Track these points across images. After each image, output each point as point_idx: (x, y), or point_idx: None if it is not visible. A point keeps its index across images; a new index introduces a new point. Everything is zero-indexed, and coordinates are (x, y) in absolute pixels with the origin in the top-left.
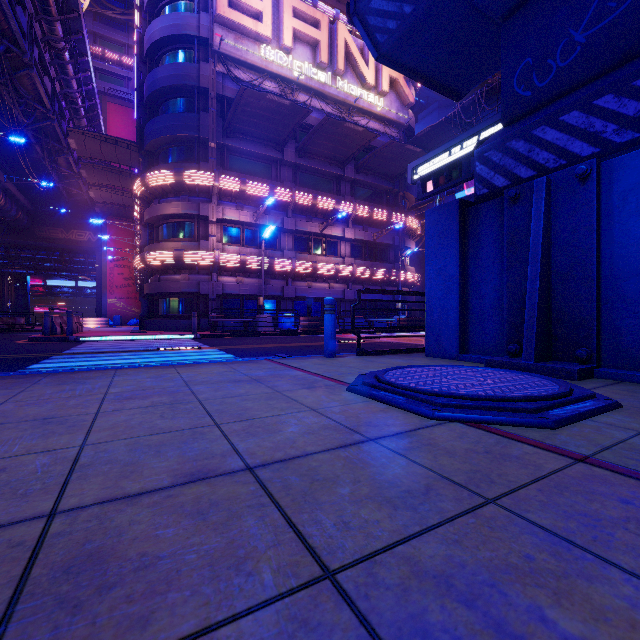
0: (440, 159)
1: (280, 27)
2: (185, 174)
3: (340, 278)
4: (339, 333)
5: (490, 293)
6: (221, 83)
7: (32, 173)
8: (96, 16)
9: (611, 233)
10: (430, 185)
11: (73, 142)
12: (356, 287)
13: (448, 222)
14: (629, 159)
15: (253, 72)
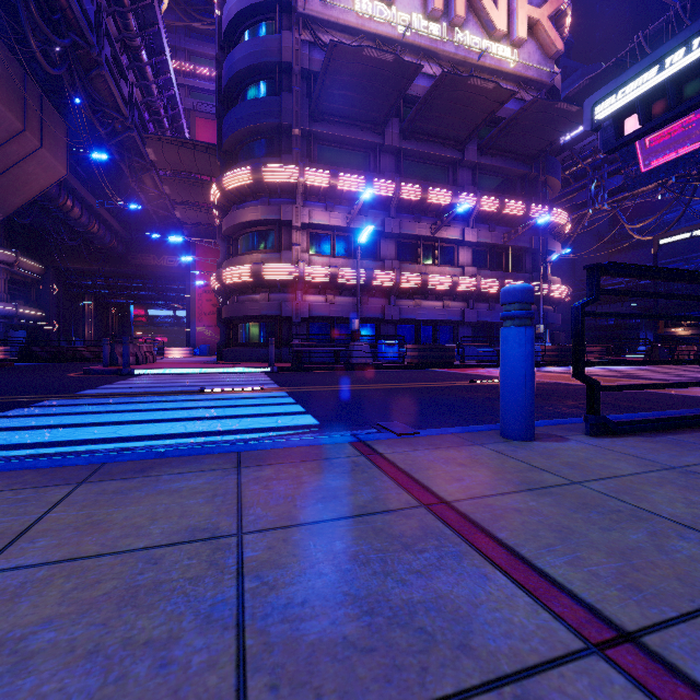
0: (654, 72)
1: None
2: (264, 170)
3: (458, 294)
4: (460, 367)
5: None
6: (307, 55)
7: (127, 200)
8: (188, 32)
9: None
10: (631, 122)
11: (151, 152)
12: (479, 306)
13: None
14: None
15: (346, 36)
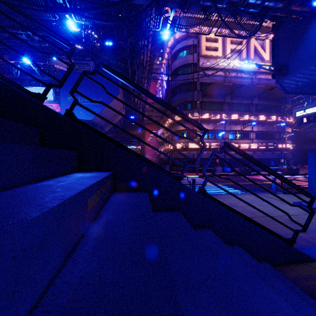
0: (310, 109)
1: (225, 50)
2: (189, 115)
3: (250, 149)
4: (253, 175)
5: None
6: (201, 78)
7: None
8: None
9: None
10: (305, 120)
11: (147, 106)
12: (258, 152)
13: None
14: None
15: (213, 70)
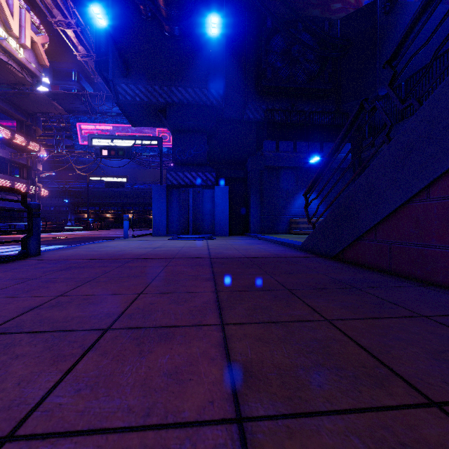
0: (112, 141)
1: None
2: None
3: None
4: (3, 235)
5: (176, 216)
6: None
7: None
8: None
9: (203, 205)
10: (105, 152)
11: None
12: None
13: (162, 192)
14: (206, 190)
15: None
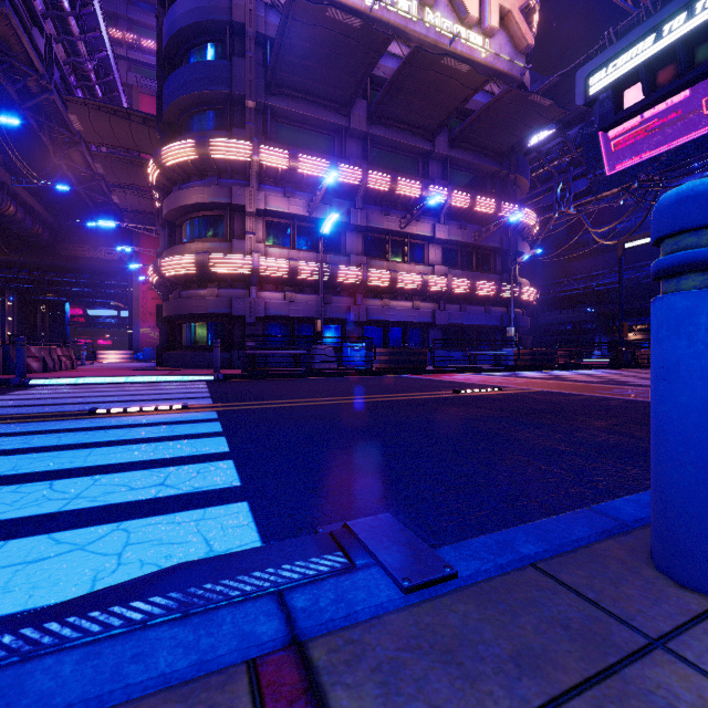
0: (660, 35)
1: None
2: (211, 144)
3: (429, 294)
4: (433, 372)
5: None
6: (263, 17)
7: (56, 181)
8: None
9: None
10: (633, 93)
11: (76, 120)
12: (450, 307)
13: None
14: None
15: None
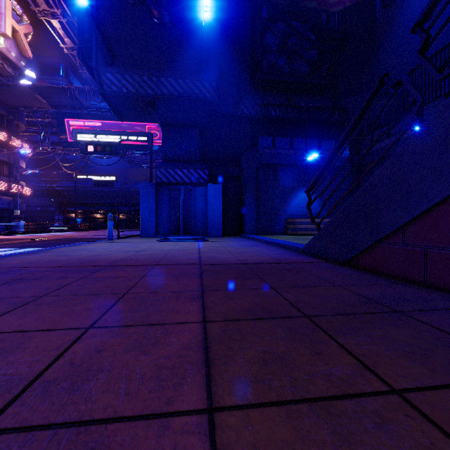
0: (98, 137)
1: None
2: None
3: None
4: None
5: (165, 215)
6: None
7: None
8: None
9: (195, 204)
10: (91, 148)
11: None
12: None
13: (151, 189)
14: (198, 188)
15: None
